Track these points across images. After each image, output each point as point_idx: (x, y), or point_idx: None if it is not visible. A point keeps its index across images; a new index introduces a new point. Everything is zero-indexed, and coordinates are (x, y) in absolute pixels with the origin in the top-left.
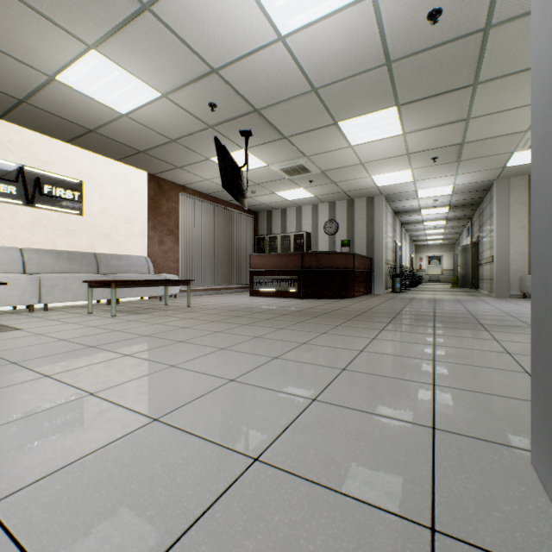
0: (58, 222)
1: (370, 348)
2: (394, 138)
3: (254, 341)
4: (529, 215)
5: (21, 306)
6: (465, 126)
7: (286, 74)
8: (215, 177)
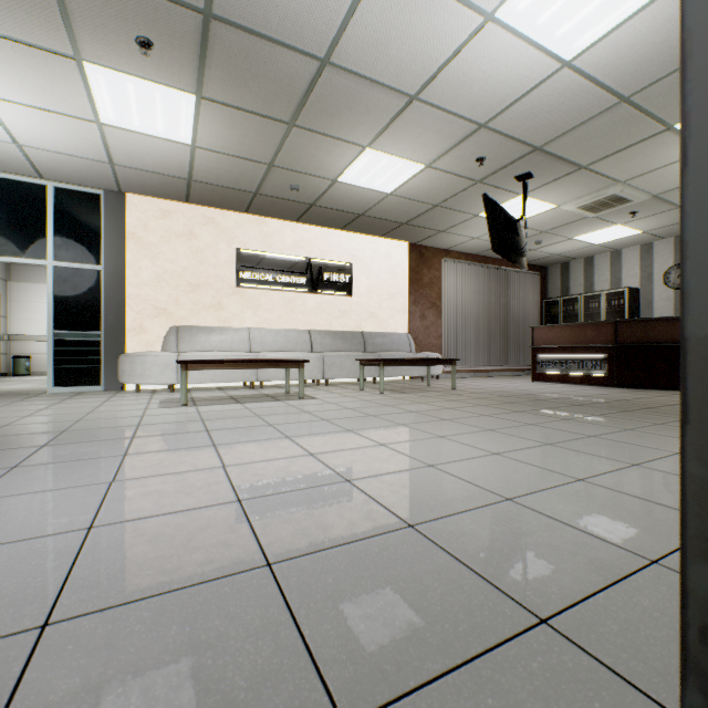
0: (333, 305)
1: None
2: None
3: (526, 428)
4: None
5: (309, 381)
6: None
7: (577, 97)
8: (484, 233)
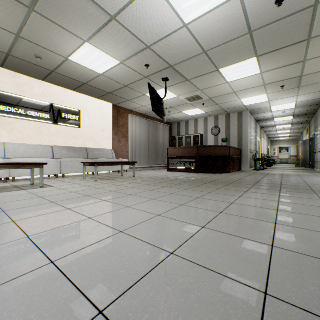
0: (68, 132)
1: (237, 201)
2: (255, 76)
3: (170, 196)
4: None
5: (52, 175)
6: (303, 65)
7: (188, 45)
8: (148, 104)
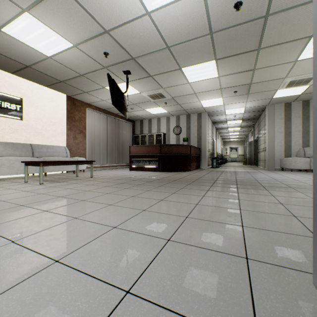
0: (5, 124)
1: (202, 202)
2: (213, 79)
3: (131, 199)
4: (284, 125)
5: None
6: (252, 73)
7: (151, 36)
8: (108, 99)
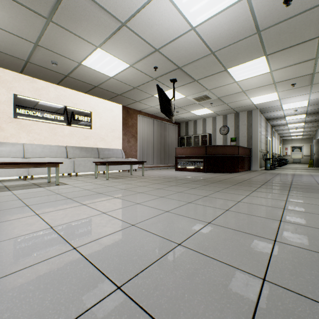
0: (81, 133)
1: (244, 200)
2: (264, 74)
3: (178, 194)
4: None
5: (66, 174)
6: (314, 62)
7: (196, 46)
8: (156, 105)
